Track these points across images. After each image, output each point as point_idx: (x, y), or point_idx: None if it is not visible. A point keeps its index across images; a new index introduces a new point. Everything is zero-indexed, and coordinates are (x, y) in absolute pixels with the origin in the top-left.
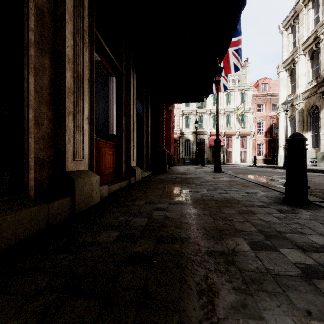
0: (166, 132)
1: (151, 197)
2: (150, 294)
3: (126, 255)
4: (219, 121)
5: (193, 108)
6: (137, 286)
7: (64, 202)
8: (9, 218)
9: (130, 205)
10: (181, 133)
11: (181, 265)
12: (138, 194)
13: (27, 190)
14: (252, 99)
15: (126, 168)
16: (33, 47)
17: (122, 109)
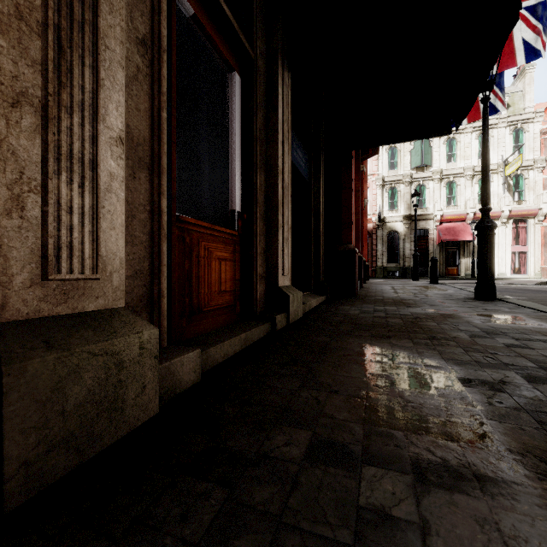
0: (355, 214)
1: (330, 403)
2: None
3: None
4: (461, 192)
5: (404, 171)
6: None
7: None
8: None
9: (248, 466)
10: (381, 220)
11: None
12: (290, 383)
13: None
14: (543, 141)
15: (266, 291)
16: None
17: (255, 151)
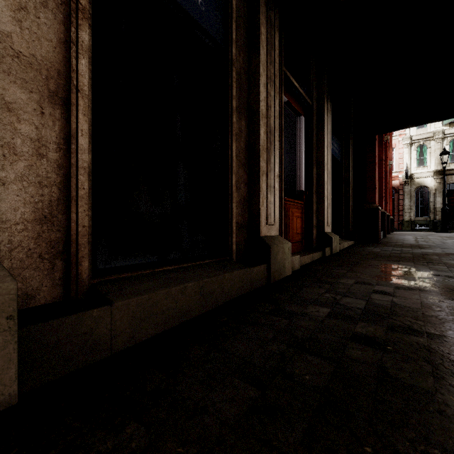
0: (379, 178)
1: (362, 276)
2: (390, 374)
3: (347, 333)
4: None
5: (434, 128)
6: (371, 364)
7: (261, 269)
8: (227, 276)
9: (334, 283)
10: (408, 176)
11: (433, 361)
12: (342, 271)
13: (231, 253)
14: None
15: (317, 235)
16: (235, 114)
17: (312, 156)
